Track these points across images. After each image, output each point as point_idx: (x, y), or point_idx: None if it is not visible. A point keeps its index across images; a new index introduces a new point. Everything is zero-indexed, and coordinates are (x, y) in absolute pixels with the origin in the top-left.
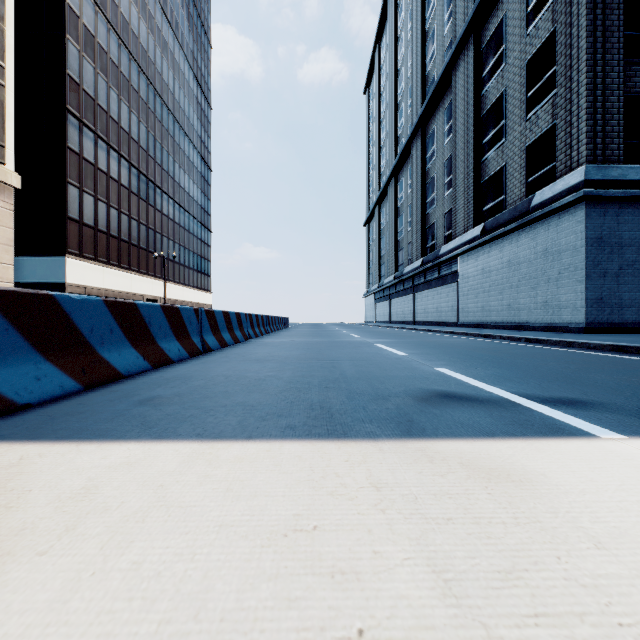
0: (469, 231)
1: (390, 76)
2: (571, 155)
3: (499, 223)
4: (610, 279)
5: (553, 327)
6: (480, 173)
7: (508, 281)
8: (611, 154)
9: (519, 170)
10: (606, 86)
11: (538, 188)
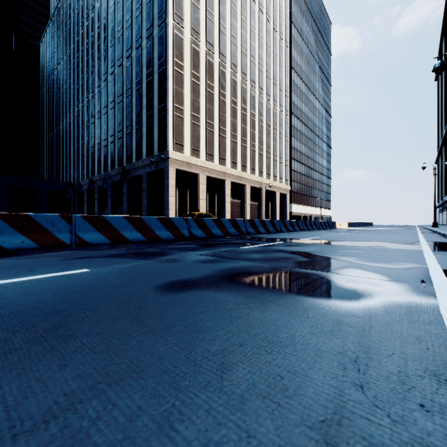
0: None
1: (442, 89)
2: None
3: None
4: None
5: None
6: None
7: None
8: None
9: None
10: None
11: None
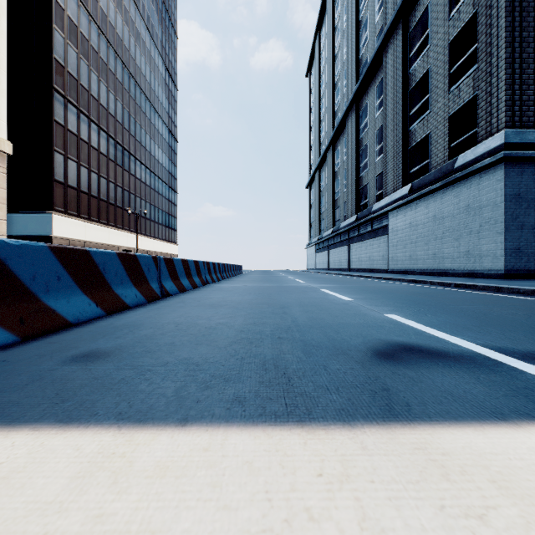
0: (398, 190)
1: (328, 60)
2: (491, 122)
3: (425, 183)
4: (527, 231)
5: (475, 273)
6: (408, 140)
7: (433, 233)
8: (527, 120)
9: (443, 137)
10: (523, 60)
11: (460, 152)
